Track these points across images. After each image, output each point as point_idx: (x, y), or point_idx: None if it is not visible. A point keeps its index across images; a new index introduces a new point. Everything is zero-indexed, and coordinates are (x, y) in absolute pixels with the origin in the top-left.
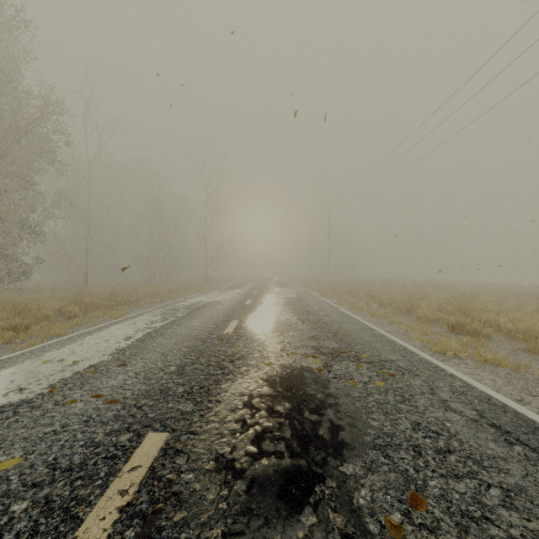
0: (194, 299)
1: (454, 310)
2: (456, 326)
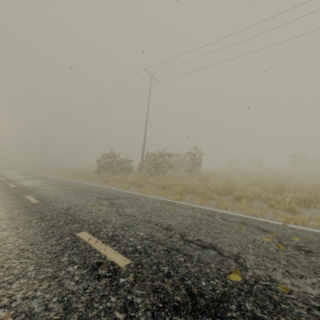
0: None
1: (78, 171)
2: (77, 174)
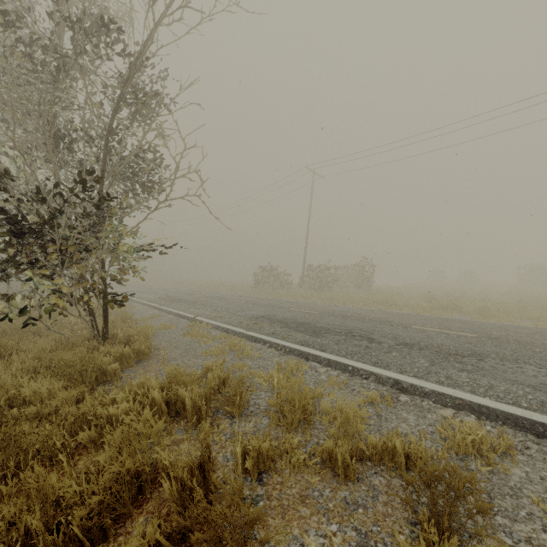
0: (121, 290)
1: (231, 286)
2: (231, 290)
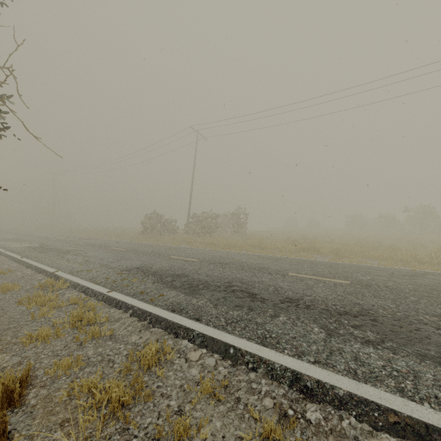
0: None
1: (120, 232)
2: (120, 236)
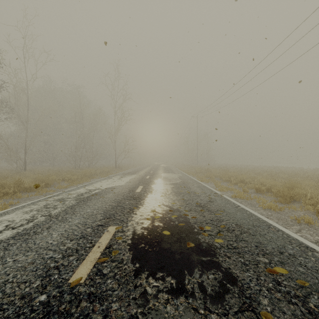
0: (94, 185)
1: None
2: None
